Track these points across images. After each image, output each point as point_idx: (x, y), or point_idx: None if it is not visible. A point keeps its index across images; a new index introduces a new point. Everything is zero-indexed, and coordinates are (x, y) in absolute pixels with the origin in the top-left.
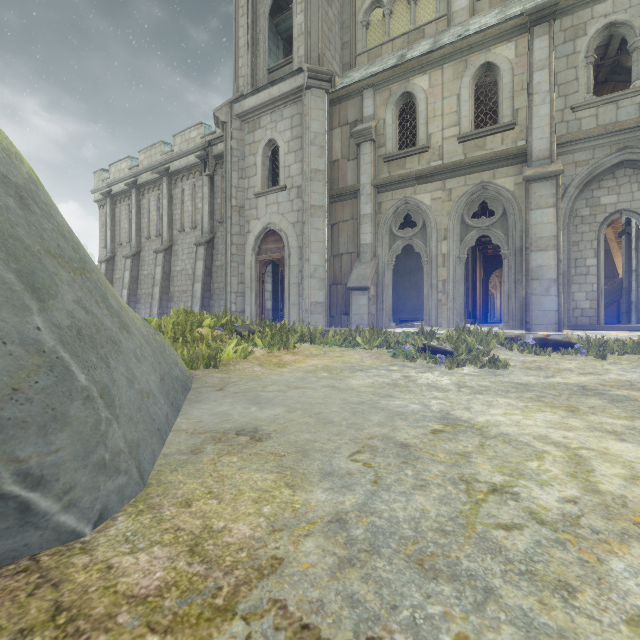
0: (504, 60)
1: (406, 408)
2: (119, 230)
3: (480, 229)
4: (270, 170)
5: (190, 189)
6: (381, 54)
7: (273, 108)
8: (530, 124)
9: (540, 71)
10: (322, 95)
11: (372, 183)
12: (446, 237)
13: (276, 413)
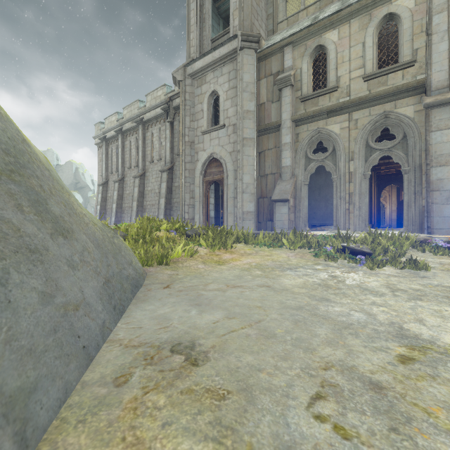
0: (404, 9)
1: (350, 317)
2: (111, 163)
3: (383, 150)
4: (213, 115)
5: (157, 132)
6: (297, 20)
7: (215, 67)
8: (429, 60)
9: (439, 14)
10: (252, 53)
11: (291, 118)
12: (353, 158)
13: (215, 319)
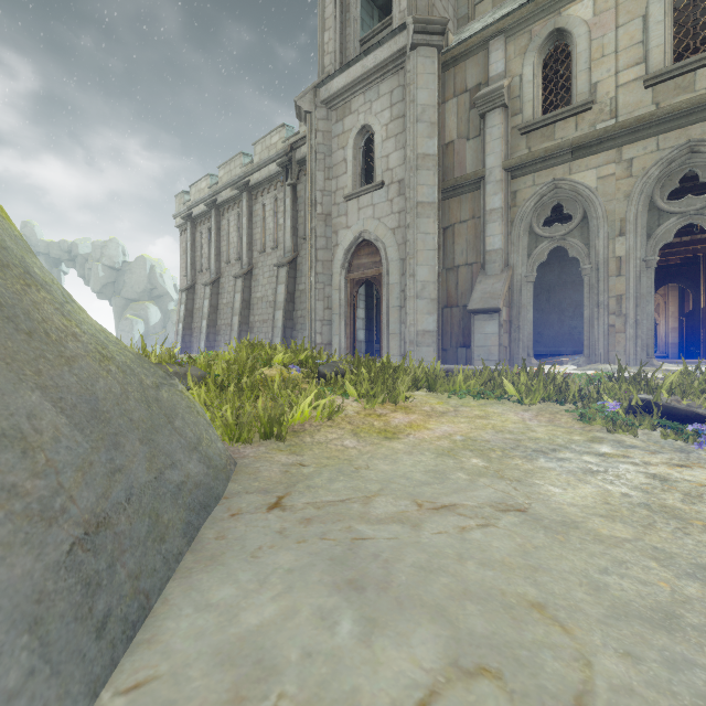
0: None
1: None
2: (199, 256)
3: (684, 215)
4: (362, 169)
5: (271, 203)
6: None
7: (367, 85)
8: None
9: None
10: (432, 54)
11: (503, 165)
12: (623, 231)
13: (419, 678)
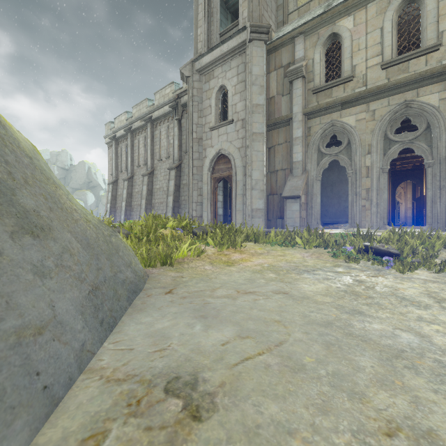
0: None
1: (397, 340)
2: (120, 162)
3: (403, 143)
4: (221, 111)
5: (165, 130)
6: (309, 9)
7: (223, 61)
8: None
9: None
10: (261, 45)
11: (303, 111)
12: (370, 152)
13: (224, 339)
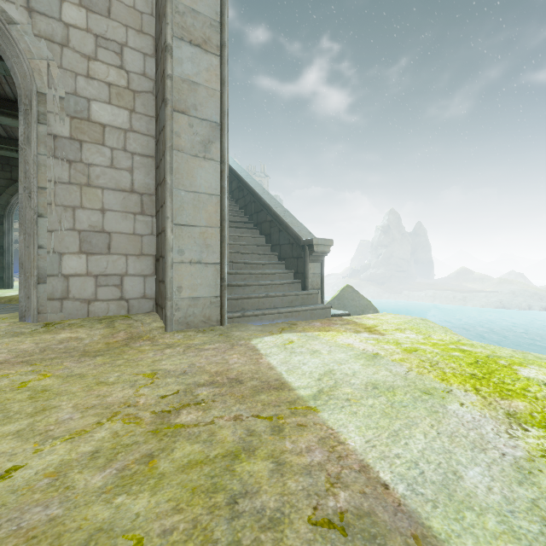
0: None
1: None
2: None
3: None
4: None
5: None
6: None
7: None
8: None
9: None
10: None
11: None
12: None
13: None
